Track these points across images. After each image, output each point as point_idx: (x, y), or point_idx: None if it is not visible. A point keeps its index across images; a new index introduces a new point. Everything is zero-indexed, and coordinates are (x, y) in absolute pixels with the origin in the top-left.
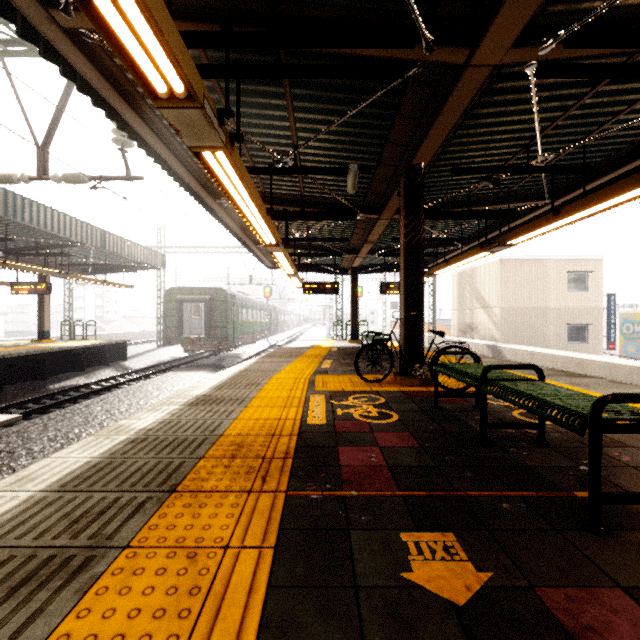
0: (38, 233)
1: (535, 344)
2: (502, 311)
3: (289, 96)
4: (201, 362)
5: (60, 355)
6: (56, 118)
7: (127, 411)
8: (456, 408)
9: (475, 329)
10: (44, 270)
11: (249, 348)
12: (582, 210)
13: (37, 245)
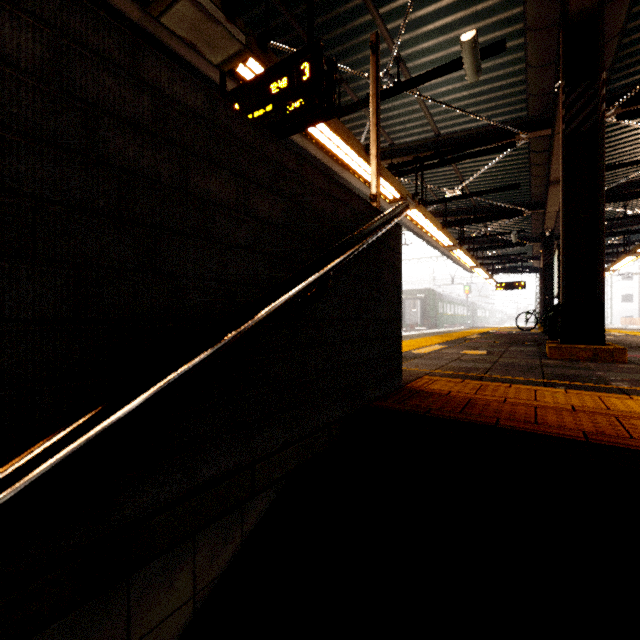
0: None
1: None
2: None
3: None
4: None
5: None
6: None
7: None
8: None
9: None
10: None
11: None
12: None
13: None
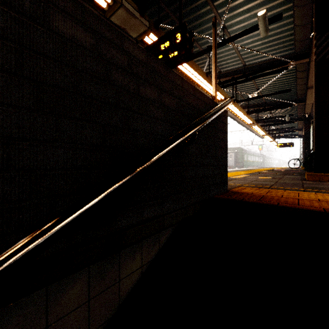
0: None
1: None
2: None
3: None
4: None
5: None
6: None
7: None
8: None
9: None
10: None
11: None
12: None
13: None
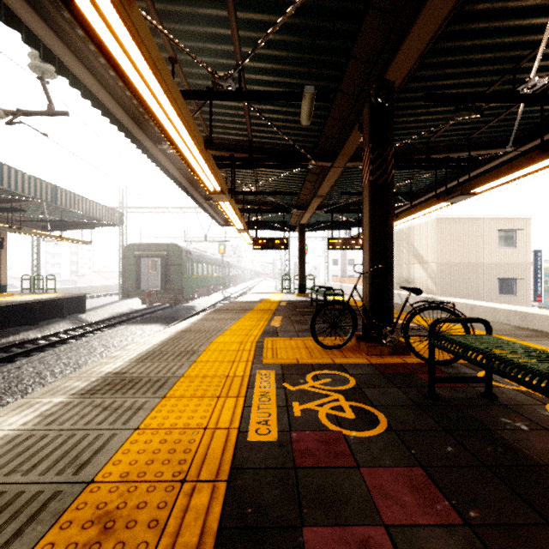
0: None
1: (469, 297)
2: (438, 266)
3: None
4: (156, 314)
5: (10, 309)
6: None
7: (61, 372)
8: (460, 398)
9: (412, 283)
10: None
11: (204, 300)
12: None
13: None
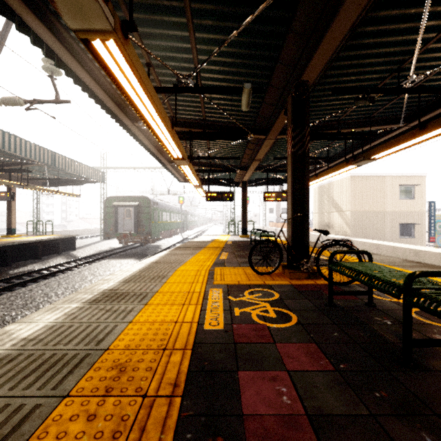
0: (2, 153)
1: (376, 238)
2: (352, 214)
3: (189, 9)
4: (130, 251)
5: (20, 247)
6: None
7: (63, 294)
8: (350, 305)
9: (331, 227)
10: (7, 182)
11: (167, 241)
12: None
13: (2, 163)
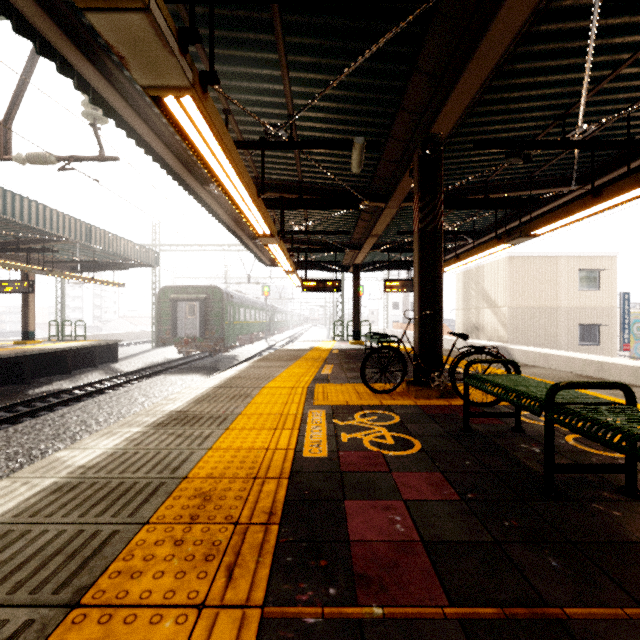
0: (17, 227)
1: (545, 345)
2: (511, 311)
3: (282, 44)
4: (195, 364)
5: (42, 357)
6: (20, 90)
7: (106, 421)
8: (491, 431)
9: (481, 329)
10: (24, 266)
11: (247, 349)
12: (633, 189)
13: (18, 240)
